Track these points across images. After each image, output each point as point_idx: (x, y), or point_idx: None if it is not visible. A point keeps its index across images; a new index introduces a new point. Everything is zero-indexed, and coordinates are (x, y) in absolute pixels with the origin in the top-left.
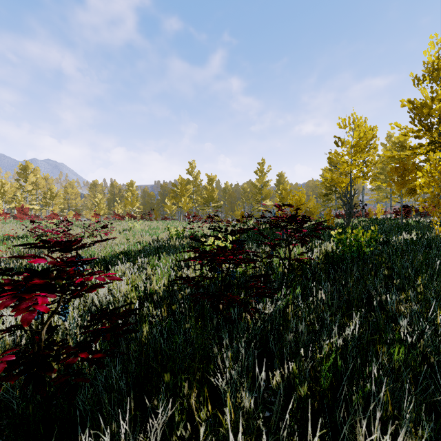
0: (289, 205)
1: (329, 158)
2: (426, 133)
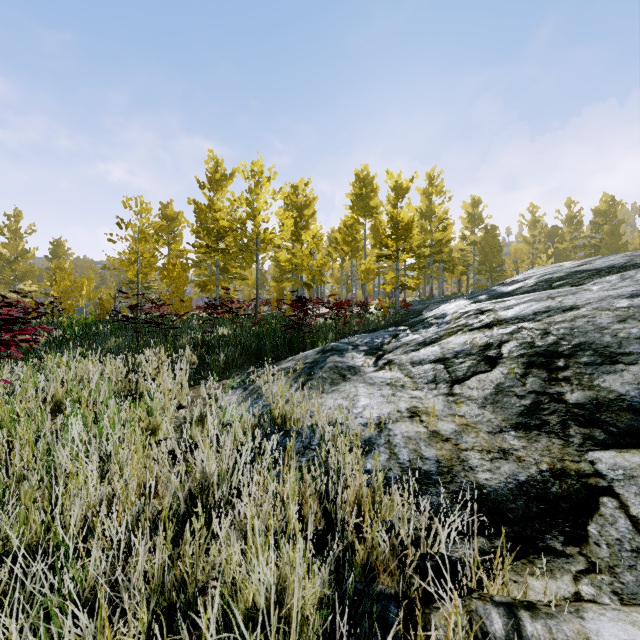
0: (16, 292)
1: (110, 239)
2: (205, 236)
